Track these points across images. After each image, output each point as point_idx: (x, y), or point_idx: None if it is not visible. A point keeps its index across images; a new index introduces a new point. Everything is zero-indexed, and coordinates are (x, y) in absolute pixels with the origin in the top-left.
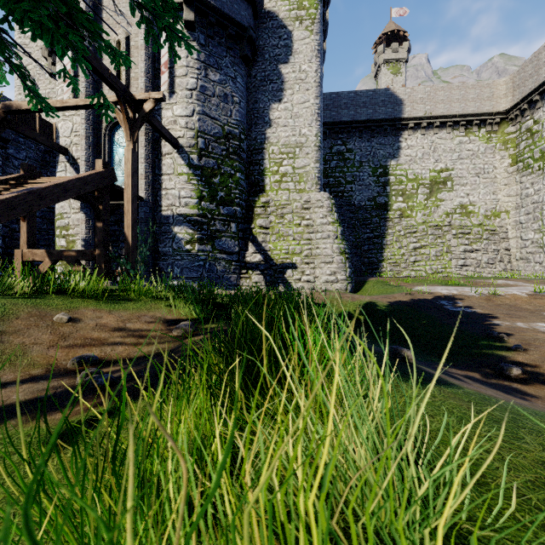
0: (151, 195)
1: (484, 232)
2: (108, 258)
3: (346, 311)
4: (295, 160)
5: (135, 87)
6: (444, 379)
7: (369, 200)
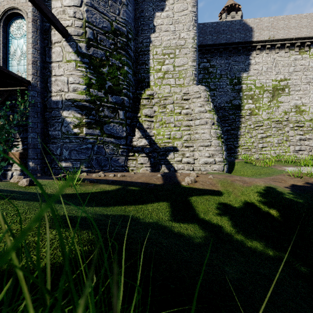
0: (39, 80)
1: None
2: None
3: (247, 201)
4: (175, 60)
5: None
6: None
7: (227, 102)
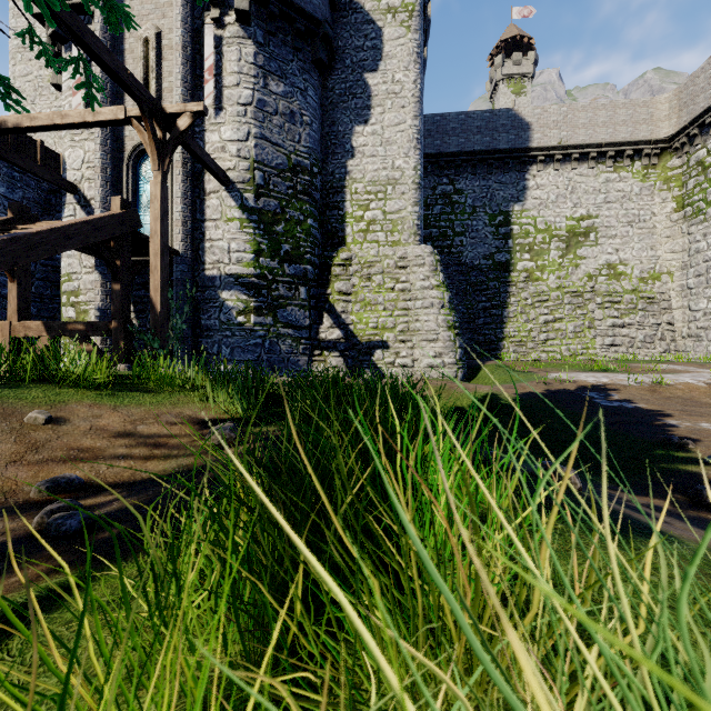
0: (190, 248)
1: (639, 301)
2: (129, 333)
3: (457, 406)
4: (386, 202)
5: (169, 101)
6: (640, 520)
7: (484, 258)
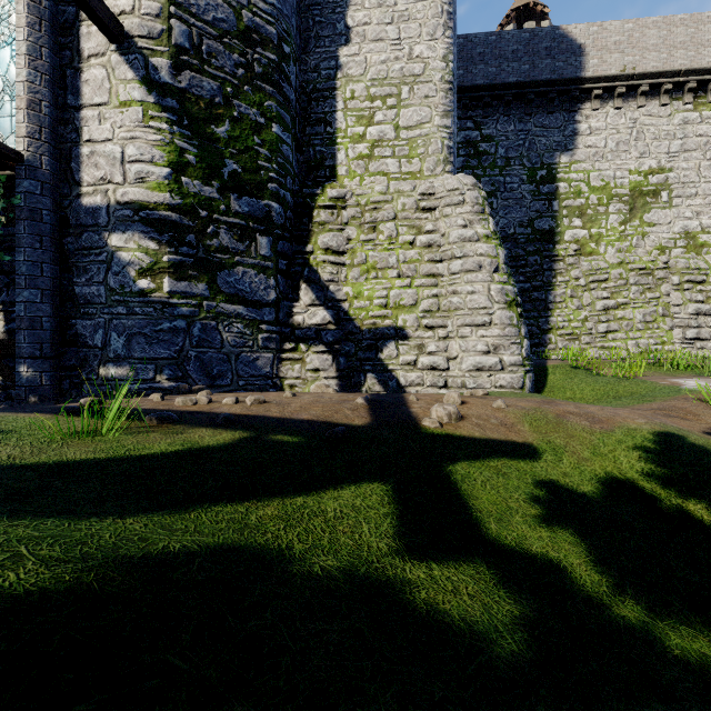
0: (46, 151)
1: None
2: None
3: (615, 475)
4: (399, 111)
5: None
6: None
7: (521, 225)
